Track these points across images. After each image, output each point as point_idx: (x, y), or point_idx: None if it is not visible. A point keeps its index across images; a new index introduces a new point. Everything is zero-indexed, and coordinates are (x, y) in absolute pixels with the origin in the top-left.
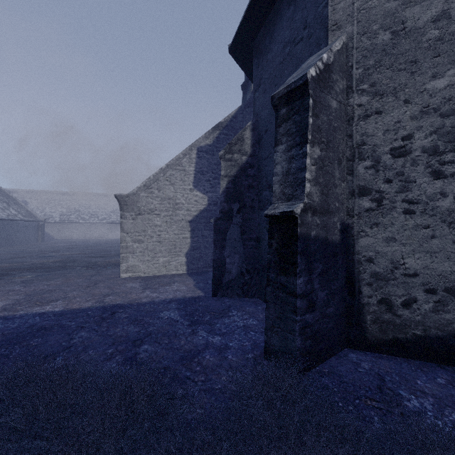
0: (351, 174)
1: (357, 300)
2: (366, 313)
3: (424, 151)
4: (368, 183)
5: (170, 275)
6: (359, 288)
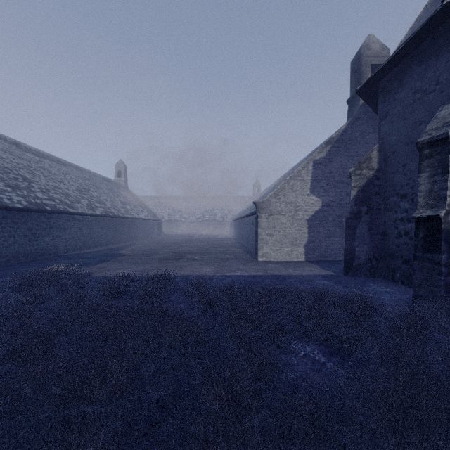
0: None
1: None
2: None
3: None
4: None
5: (294, 261)
6: None
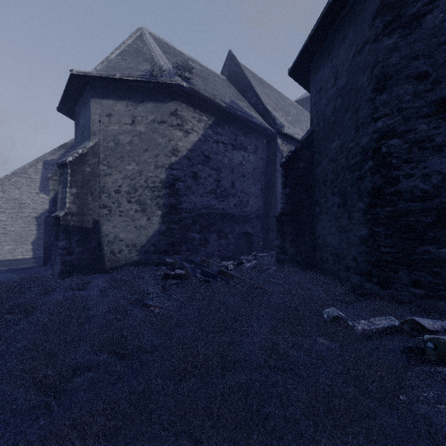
0: (100, 199)
1: (102, 252)
2: (106, 257)
3: (125, 192)
4: (106, 203)
5: (16, 259)
6: (103, 247)
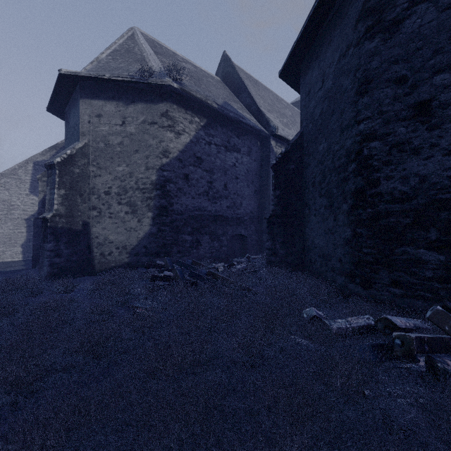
0: (89, 200)
1: (92, 255)
2: (95, 260)
3: (116, 194)
4: (96, 204)
5: (5, 262)
6: (93, 249)
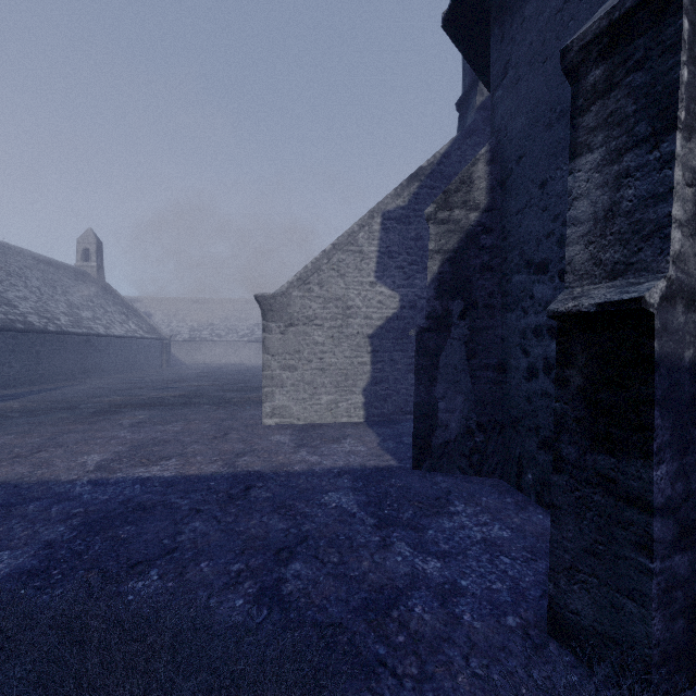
0: None
1: None
2: None
3: None
4: None
5: (339, 424)
6: None
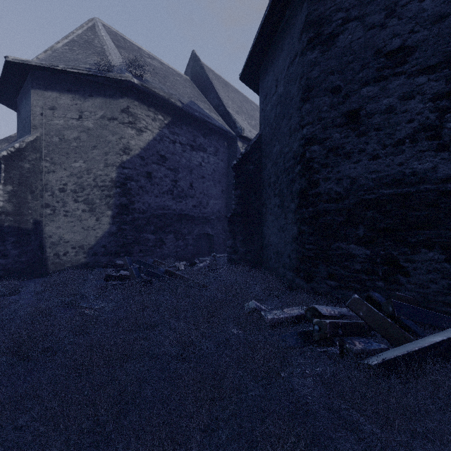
0: (42, 197)
1: (45, 255)
2: (49, 260)
3: (72, 191)
4: (50, 202)
5: None
6: (46, 249)
